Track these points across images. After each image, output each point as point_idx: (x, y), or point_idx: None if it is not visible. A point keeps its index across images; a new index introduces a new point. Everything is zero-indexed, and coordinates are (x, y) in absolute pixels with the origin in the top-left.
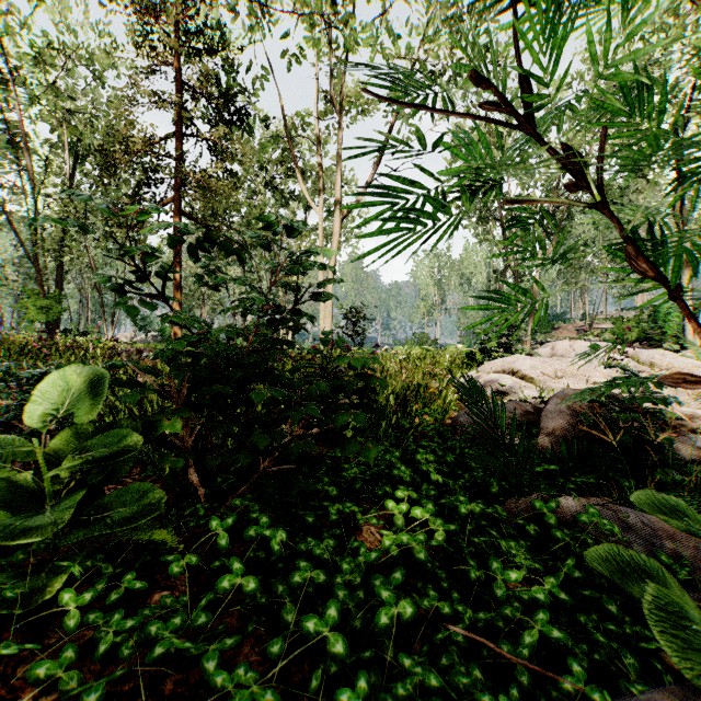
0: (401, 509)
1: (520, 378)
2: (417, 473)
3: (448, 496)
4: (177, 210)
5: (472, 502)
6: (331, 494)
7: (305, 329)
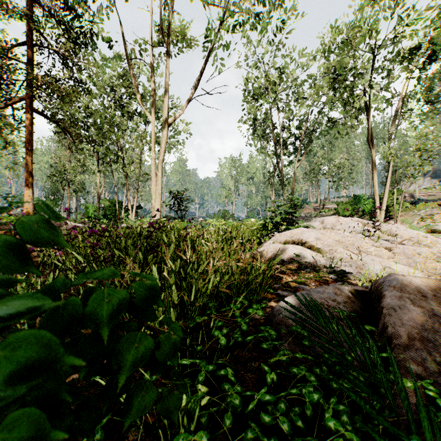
0: None
1: (308, 248)
2: None
3: None
4: (29, 107)
5: None
6: None
7: None
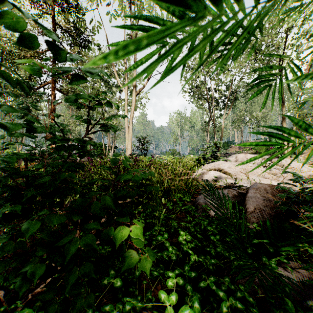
0: (171, 301)
1: (223, 173)
2: (178, 244)
3: (204, 276)
4: (53, 87)
5: (221, 279)
6: (115, 286)
7: (91, 154)
